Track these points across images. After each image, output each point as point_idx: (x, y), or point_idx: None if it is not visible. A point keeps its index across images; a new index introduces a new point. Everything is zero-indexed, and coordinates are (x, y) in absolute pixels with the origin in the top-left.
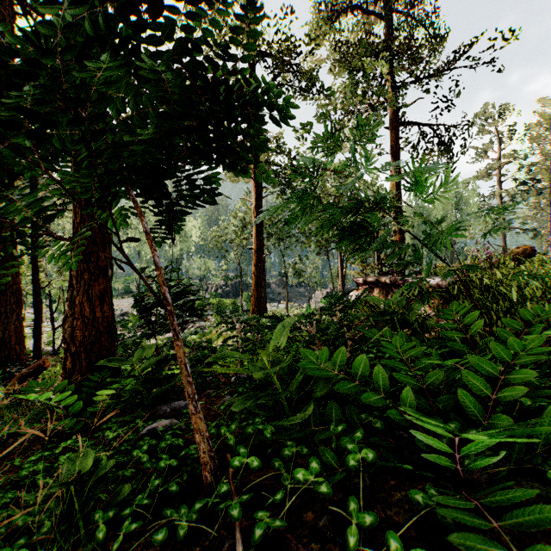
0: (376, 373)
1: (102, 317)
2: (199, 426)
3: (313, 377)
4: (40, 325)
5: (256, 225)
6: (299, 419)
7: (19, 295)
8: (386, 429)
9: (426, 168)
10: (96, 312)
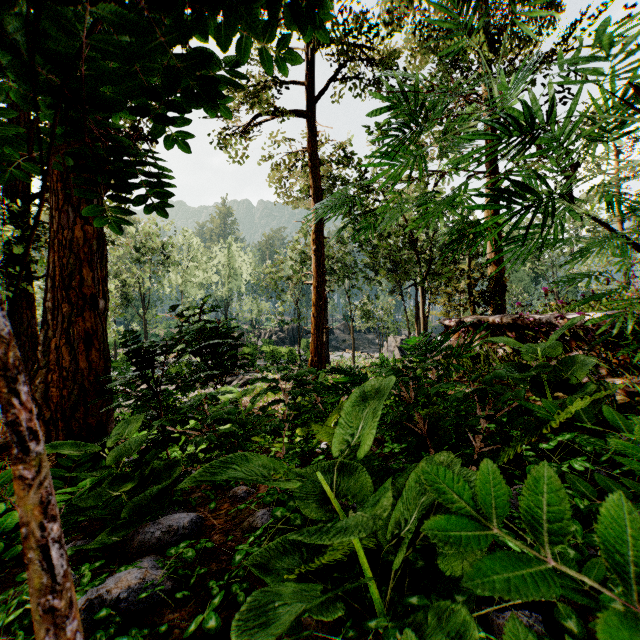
0: None
1: (88, 368)
2: None
3: (432, 509)
4: None
5: (315, 254)
6: None
7: (35, 340)
8: None
9: None
10: (80, 361)
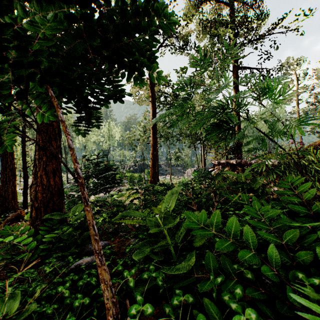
0: (246, 232)
1: (54, 184)
2: (104, 276)
3: (192, 230)
4: (26, 189)
5: (152, 129)
6: (184, 269)
7: (14, 171)
8: (255, 278)
9: (274, 79)
10: (51, 181)
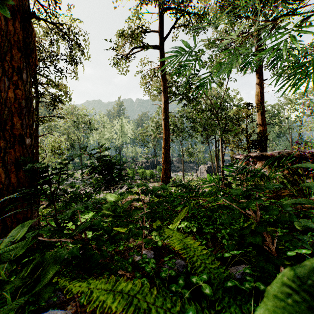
0: None
1: (17, 182)
2: None
3: None
4: None
5: (164, 121)
6: None
7: None
8: None
9: None
10: (12, 177)
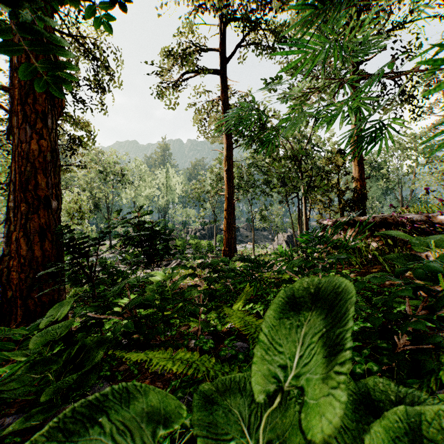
0: None
1: (42, 256)
2: None
3: None
4: None
5: (227, 173)
6: None
7: None
8: None
9: None
10: (35, 250)
